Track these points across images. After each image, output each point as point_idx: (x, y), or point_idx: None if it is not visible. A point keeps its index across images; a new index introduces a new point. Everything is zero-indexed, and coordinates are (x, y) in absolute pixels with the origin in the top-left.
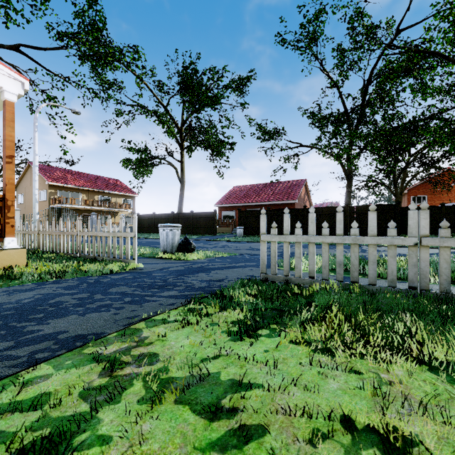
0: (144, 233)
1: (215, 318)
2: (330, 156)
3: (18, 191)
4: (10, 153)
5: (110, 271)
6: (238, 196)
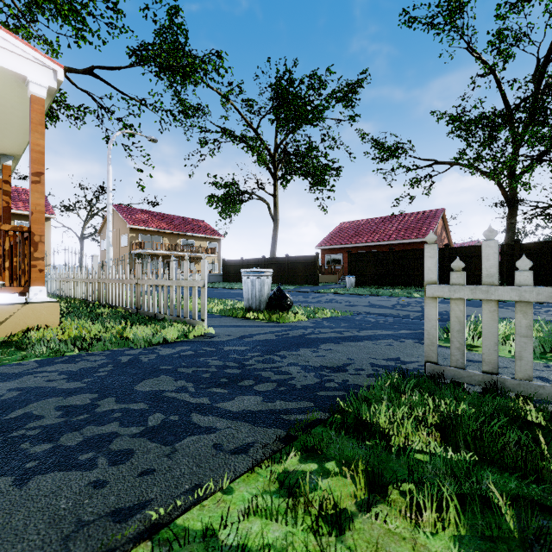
0: (230, 282)
1: (363, 545)
2: (482, 174)
3: (102, 236)
4: (37, 169)
5: (163, 339)
6: (347, 235)
